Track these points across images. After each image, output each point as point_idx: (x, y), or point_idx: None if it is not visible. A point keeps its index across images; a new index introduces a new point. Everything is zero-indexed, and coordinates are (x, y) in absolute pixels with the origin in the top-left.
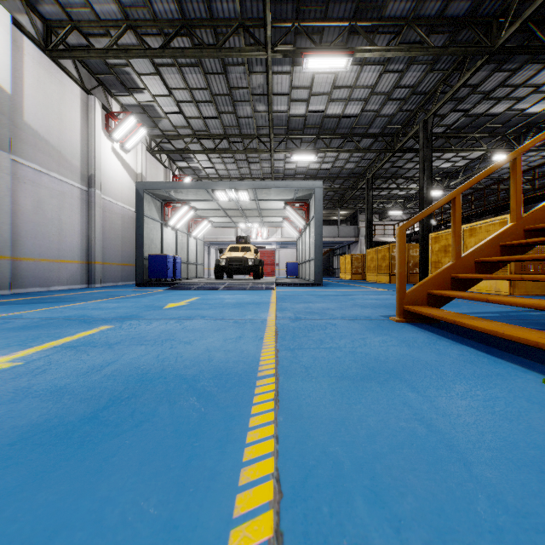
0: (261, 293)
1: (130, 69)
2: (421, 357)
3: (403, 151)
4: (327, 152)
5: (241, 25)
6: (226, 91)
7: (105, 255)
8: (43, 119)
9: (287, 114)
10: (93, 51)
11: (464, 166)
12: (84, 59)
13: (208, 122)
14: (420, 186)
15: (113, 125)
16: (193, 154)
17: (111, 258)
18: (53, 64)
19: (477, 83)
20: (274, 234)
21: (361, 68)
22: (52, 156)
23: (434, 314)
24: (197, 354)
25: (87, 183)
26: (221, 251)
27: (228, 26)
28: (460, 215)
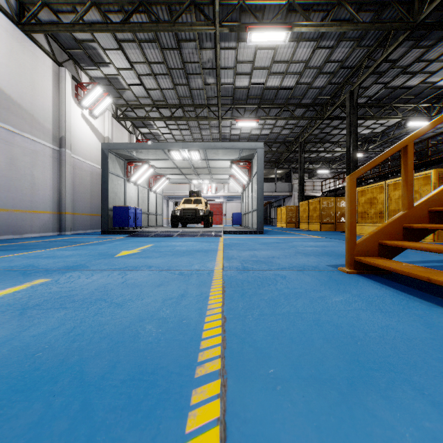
0: (209, 240)
1: (96, 44)
2: (407, 331)
3: (331, 118)
4: (267, 119)
5: (192, 3)
6: (180, 65)
7: (75, 207)
8: (17, 86)
9: (233, 86)
10: (61, 25)
11: (381, 132)
12: (54, 33)
13: (165, 93)
14: (347, 147)
15: (83, 94)
16: (153, 121)
17: (80, 209)
18: (26, 37)
19: (396, 59)
20: (222, 189)
21: (297, 44)
22: (25, 118)
23: (397, 268)
24: (122, 326)
25: (58, 144)
26: (176, 203)
27: (181, 4)
28: (412, 163)
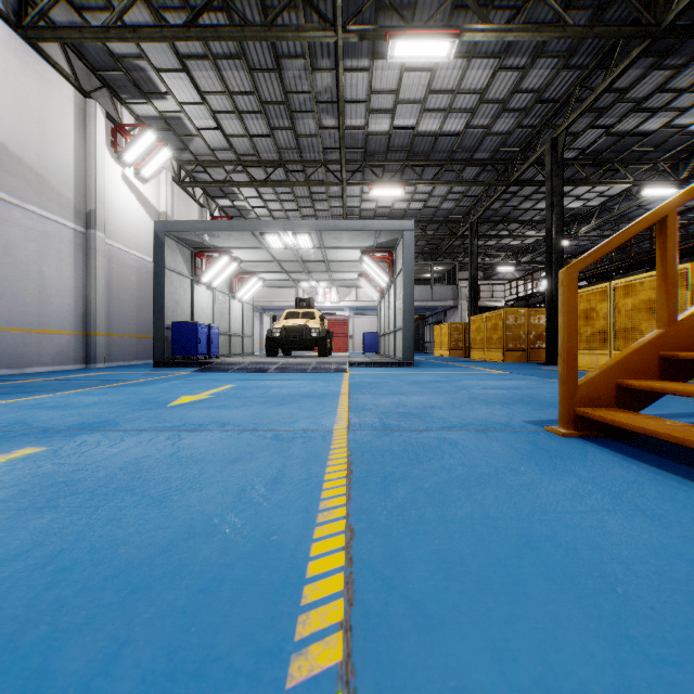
0: (327, 377)
1: (146, 63)
2: None
3: (520, 183)
4: (418, 184)
5: None
6: (281, 97)
7: (111, 324)
8: (15, 128)
9: (364, 131)
10: (87, 30)
11: (599, 206)
12: (75, 42)
13: (256, 142)
14: (546, 228)
15: (124, 144)
16: (238, 188)
17: (121, 327)
18: (31, 50)
19: (626, 87)
20: (347, 297)
21: (468, 63)
22: (29, 181)
23: (658, 431)
24: (154, 550)
25: (84, 222)
26: (275, 318)
27: None
28: (674, 246)
